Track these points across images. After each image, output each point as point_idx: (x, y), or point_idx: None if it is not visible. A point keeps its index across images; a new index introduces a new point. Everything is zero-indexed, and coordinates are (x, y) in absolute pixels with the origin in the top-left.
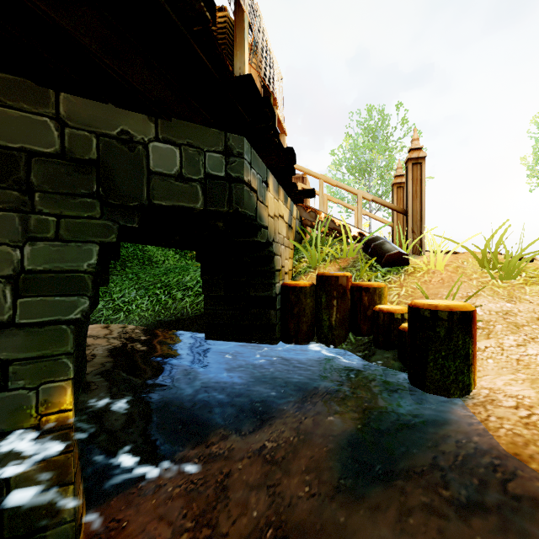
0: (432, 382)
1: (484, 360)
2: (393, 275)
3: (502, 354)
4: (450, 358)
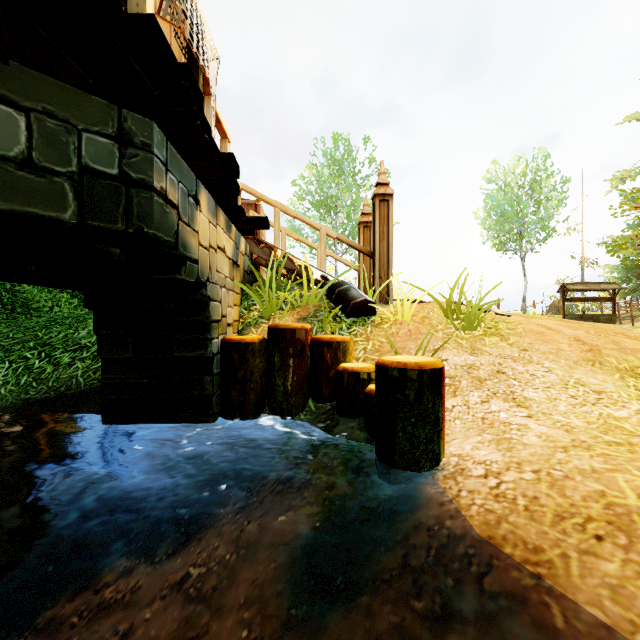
0: (401, 456)
1: (452, 422)
2: (359, 327)
3: (468, 414)
4: (421, 425)
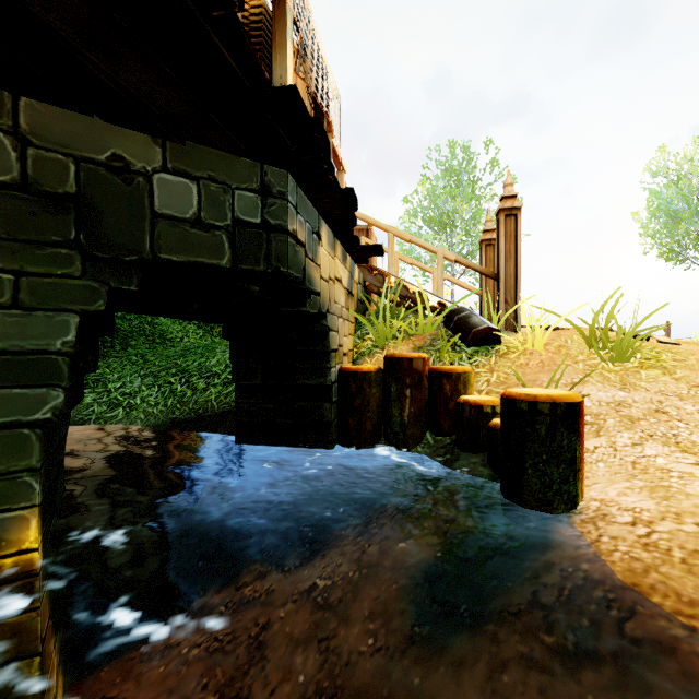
0: (530, 494)
1: (594, 464)
2: (482, 357)
3: (615, 456)
4: (553, 462)
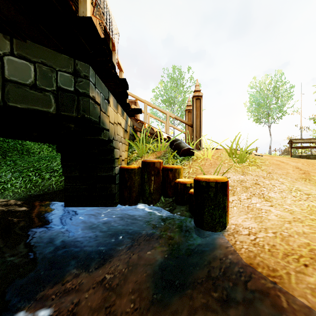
0: (207, 224)
1: (232, 208)
2: (186, 161)
3: (240, 204)
4: (216, 209)
